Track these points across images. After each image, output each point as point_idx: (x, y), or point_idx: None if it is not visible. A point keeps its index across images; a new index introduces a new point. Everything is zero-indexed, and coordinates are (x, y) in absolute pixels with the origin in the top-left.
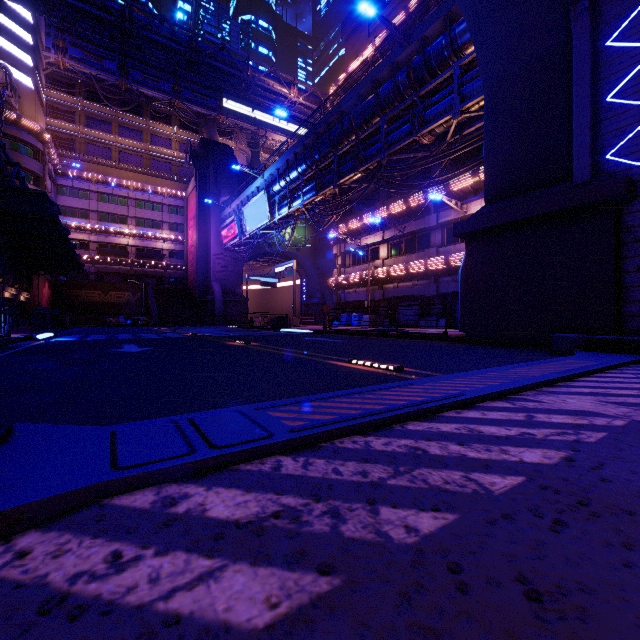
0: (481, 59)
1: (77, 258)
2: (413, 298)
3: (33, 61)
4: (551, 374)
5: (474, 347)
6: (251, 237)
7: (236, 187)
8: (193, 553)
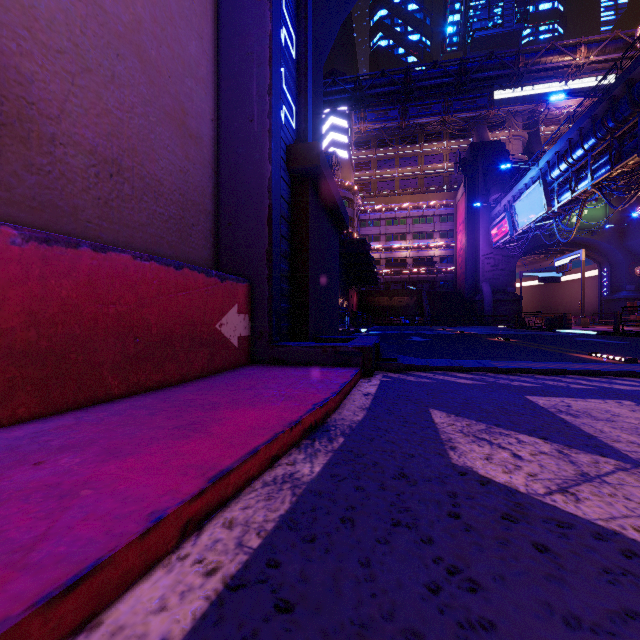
0: None
1: (375, 275)
2: None
3: (348, 139)
4: None
5: None
6: (524, 231)
7: (507, 182)
8: (452, 377)
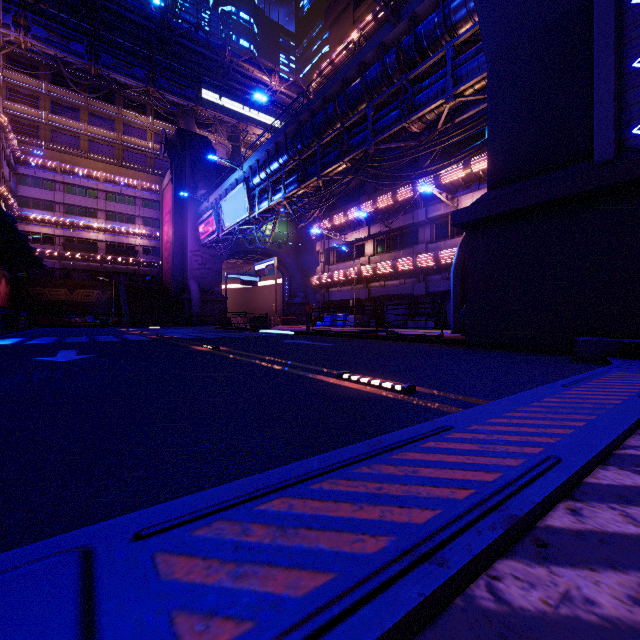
0: (484, 25)
1: (32, 251)
2: (400, 297)
3: None
4: (634, 400)
5: (480, 352)
6: (230, 233)
7: (214, 180)
8: None
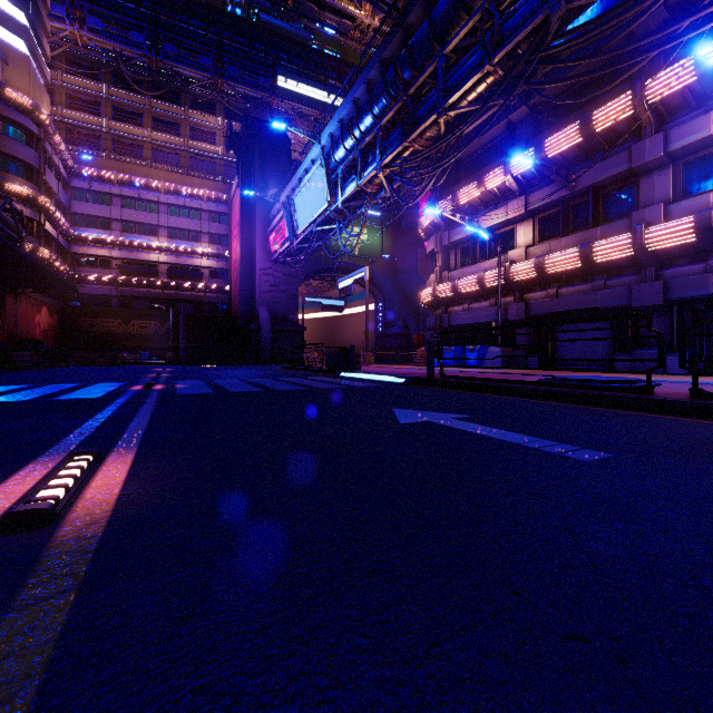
0: None
1: (33, 261)
2: (594, 314)
3: (28, 20)
4: None
5: None
6: (306, 240)
7: (288, 176)
8: None
